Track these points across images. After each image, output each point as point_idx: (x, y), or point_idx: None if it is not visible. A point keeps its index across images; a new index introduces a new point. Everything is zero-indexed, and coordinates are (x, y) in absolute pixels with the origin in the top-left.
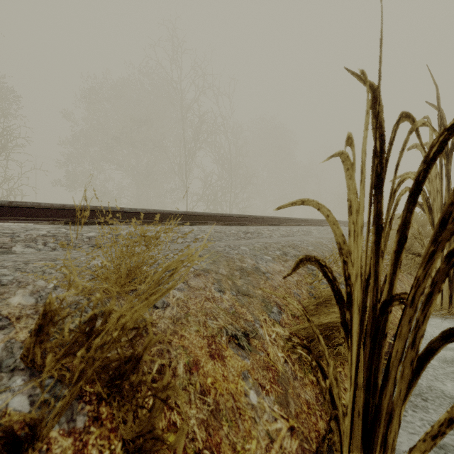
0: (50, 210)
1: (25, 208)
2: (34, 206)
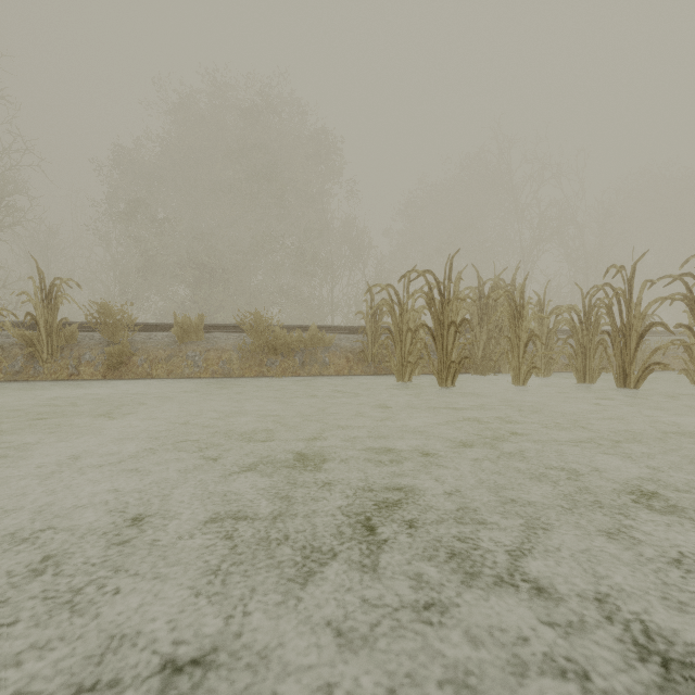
0: None
1: None
2: None
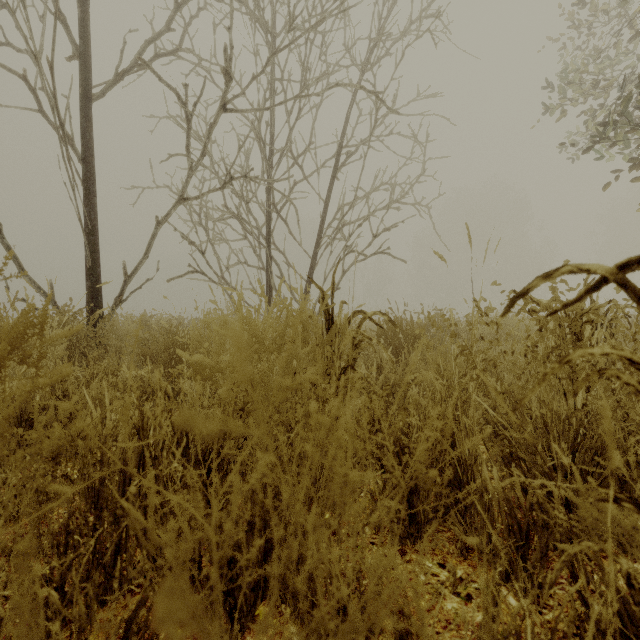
0: None
1: None
2: None
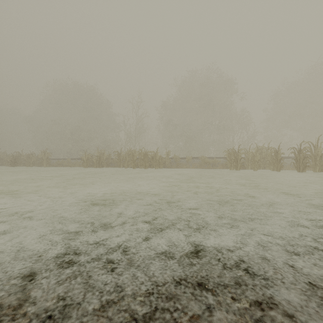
0: (291, 157)
1: (288, 157)
2: (290, 157)
